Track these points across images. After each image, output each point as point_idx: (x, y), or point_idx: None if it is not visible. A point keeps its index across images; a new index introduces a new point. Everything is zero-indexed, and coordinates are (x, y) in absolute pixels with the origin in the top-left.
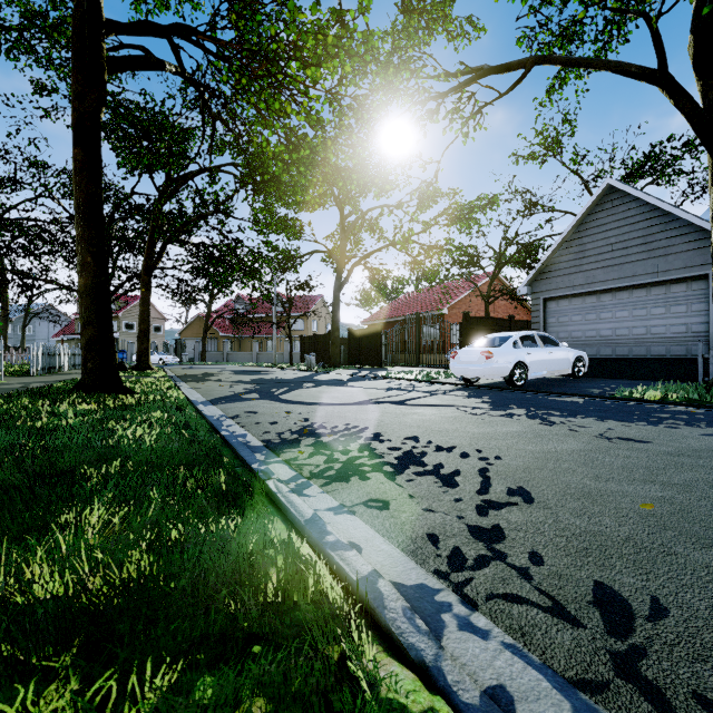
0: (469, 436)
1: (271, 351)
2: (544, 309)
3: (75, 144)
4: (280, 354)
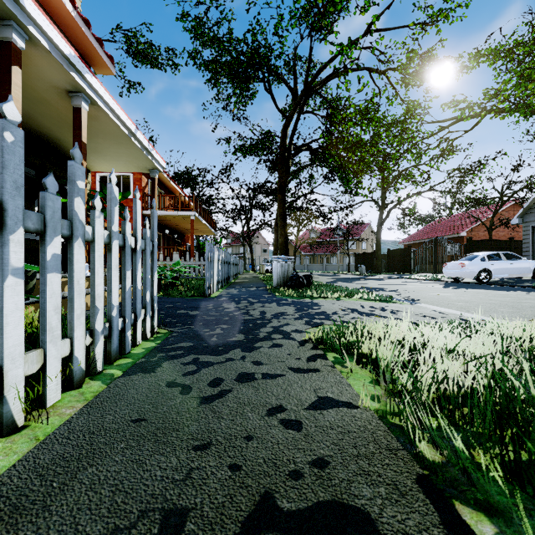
0: (417, 289)
1: (333, 263)
2: (532, 233)
3: (279, 193)
4: (340, 266)
